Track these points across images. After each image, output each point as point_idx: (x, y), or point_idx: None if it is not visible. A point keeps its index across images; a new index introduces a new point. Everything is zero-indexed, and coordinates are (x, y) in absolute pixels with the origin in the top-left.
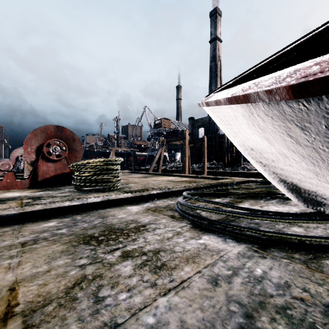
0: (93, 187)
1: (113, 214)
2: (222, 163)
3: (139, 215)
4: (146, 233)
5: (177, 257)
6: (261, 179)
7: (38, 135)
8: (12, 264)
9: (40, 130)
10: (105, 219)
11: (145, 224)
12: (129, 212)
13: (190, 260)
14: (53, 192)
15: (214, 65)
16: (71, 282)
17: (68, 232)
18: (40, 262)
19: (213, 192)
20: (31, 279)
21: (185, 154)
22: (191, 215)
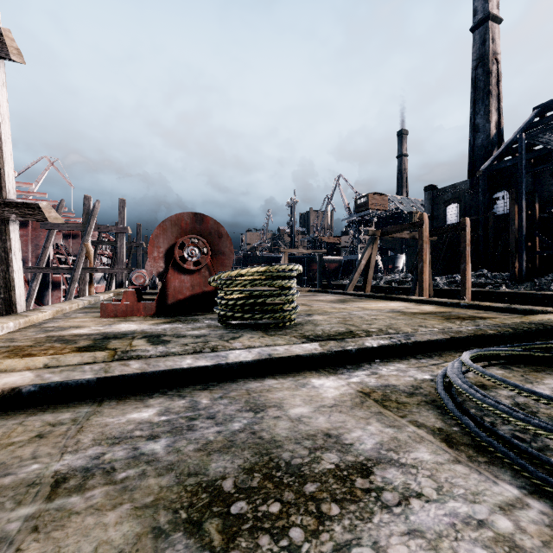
0: (247, 320)
1: (280, 401)
2: (504, 275)
3: (344, 415)
4: (379, 517)
5: None
6: None
7: (168, 231)
8: None
9: (170, 222)
10: (258, 417)
11: (368, 463)
12: (316, 399)
13: None
14: (184, 325)
15: (483, 73)
16: None
17: (167, 453)
18: None
19: (539, 353)
20: None
21: (422, 256)
22: (528, 454)
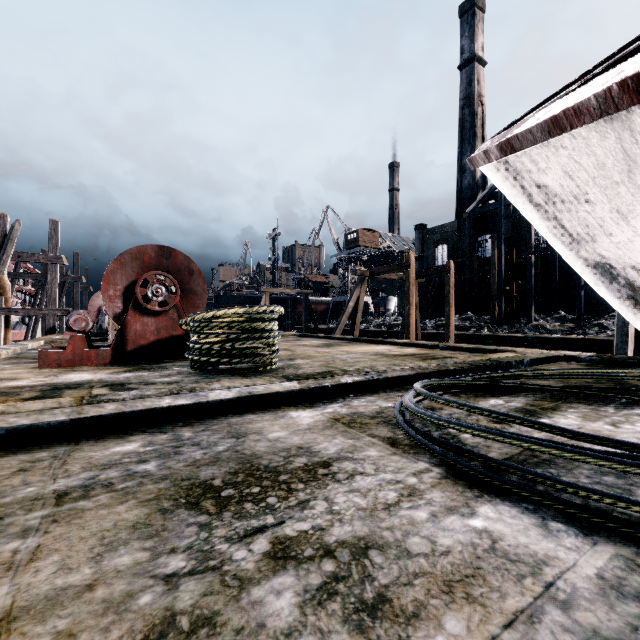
0: (224, 365)
1: (260, 429)
2: (487, 318)
3: (315, 434)
4: (331, 486)
5: (418, 573)
6: (591, 354)
7: (128, 266)
8: (19, 556)
9: (130, 256)
10: (240, 441)
11: (330, 461)
12: (293, 425)
13: (459, 591)
14: (151, 373)
15: (469, 114)
16: (134, 635)
17: (159, 470)
18: (81, 554)
19: (481, 382)
20: (43, 612)
21: (409, 299)
22: (440, 442)
